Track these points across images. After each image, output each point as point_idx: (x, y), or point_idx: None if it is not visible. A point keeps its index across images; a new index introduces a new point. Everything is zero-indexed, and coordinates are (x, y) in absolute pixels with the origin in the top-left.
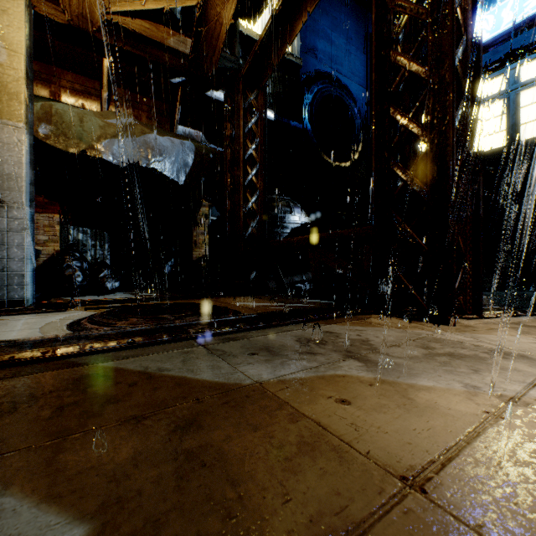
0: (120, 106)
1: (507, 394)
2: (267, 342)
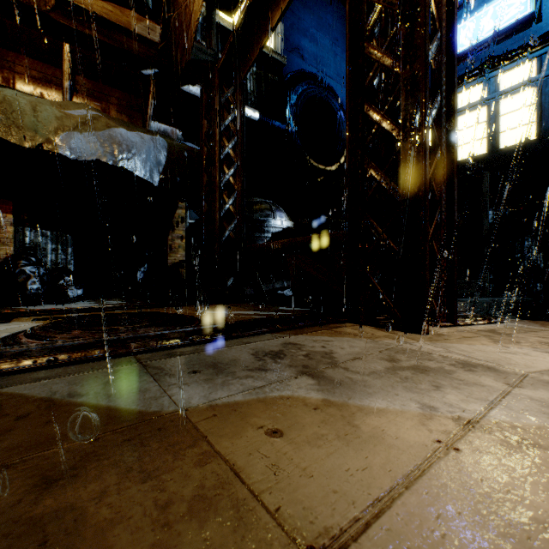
0: (85, 98)
1: (465, 415)
2: (218, 356)
